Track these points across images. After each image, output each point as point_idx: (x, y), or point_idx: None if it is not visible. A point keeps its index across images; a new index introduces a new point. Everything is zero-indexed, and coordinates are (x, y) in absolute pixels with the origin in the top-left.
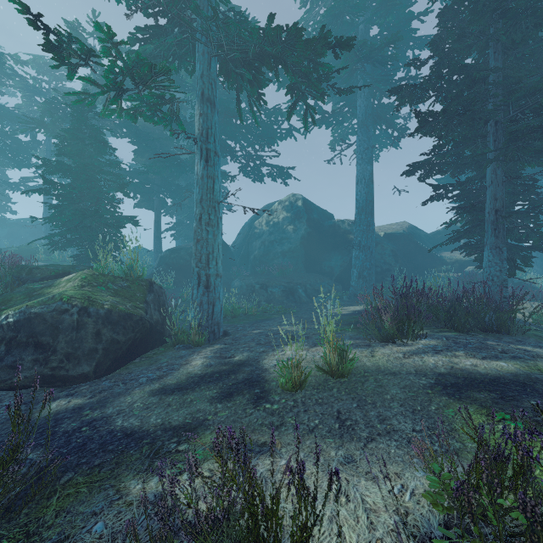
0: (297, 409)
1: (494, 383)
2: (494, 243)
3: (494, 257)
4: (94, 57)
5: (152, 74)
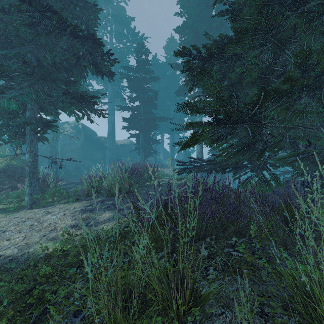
0: None
1: None
2: (141, 151)
3: (141, 154)
4: None
5: None
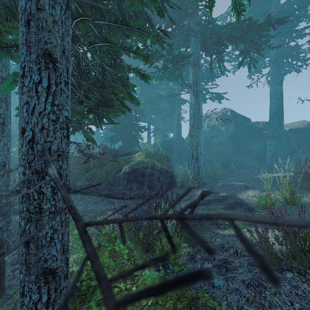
0: None
1: None
2: None
3: None
4: (162, 57)
5: (181, 59)
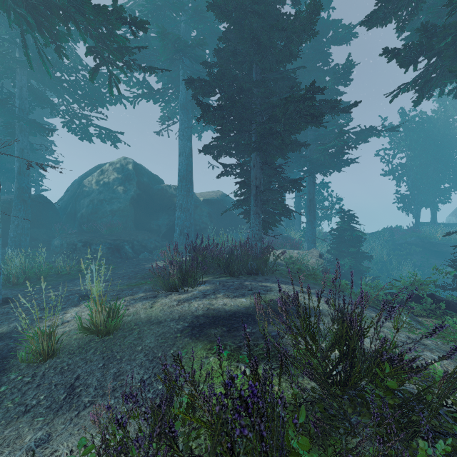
0: (29, 385)
1: (230, 318)
2: (255, 210)
3: (255, 220)
4: None
5: None
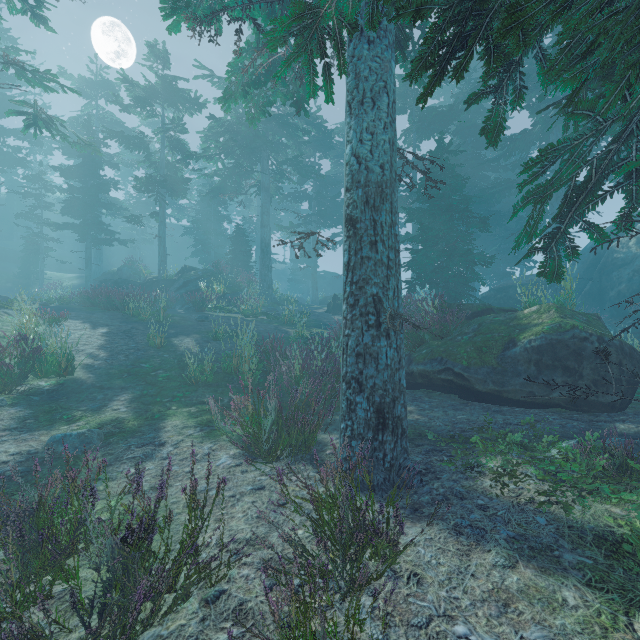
0: None
1: None
2: None
3: None
4: None
5: None
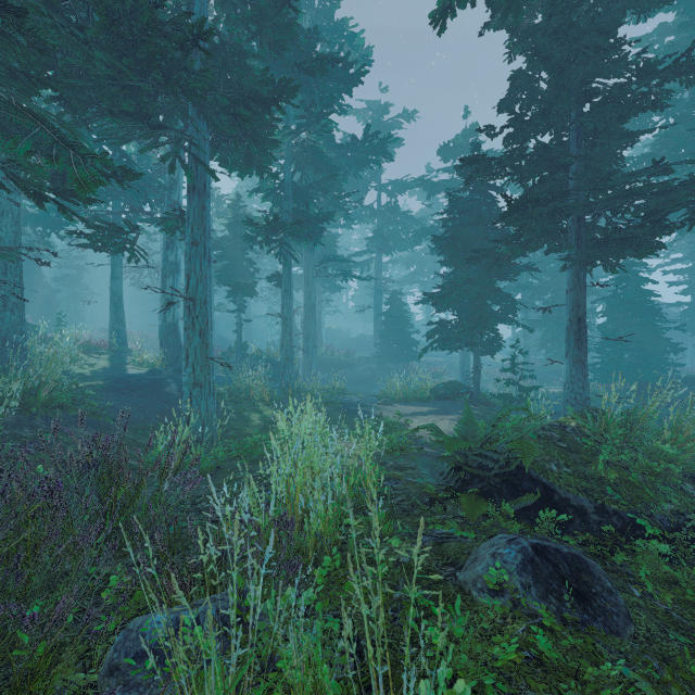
0: None
1: None
2: None
3: None
4: None
5: None
